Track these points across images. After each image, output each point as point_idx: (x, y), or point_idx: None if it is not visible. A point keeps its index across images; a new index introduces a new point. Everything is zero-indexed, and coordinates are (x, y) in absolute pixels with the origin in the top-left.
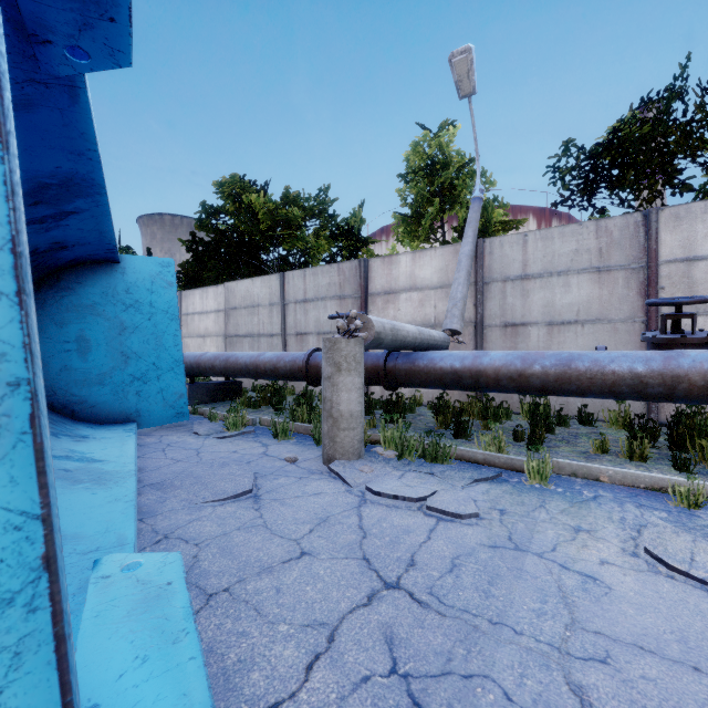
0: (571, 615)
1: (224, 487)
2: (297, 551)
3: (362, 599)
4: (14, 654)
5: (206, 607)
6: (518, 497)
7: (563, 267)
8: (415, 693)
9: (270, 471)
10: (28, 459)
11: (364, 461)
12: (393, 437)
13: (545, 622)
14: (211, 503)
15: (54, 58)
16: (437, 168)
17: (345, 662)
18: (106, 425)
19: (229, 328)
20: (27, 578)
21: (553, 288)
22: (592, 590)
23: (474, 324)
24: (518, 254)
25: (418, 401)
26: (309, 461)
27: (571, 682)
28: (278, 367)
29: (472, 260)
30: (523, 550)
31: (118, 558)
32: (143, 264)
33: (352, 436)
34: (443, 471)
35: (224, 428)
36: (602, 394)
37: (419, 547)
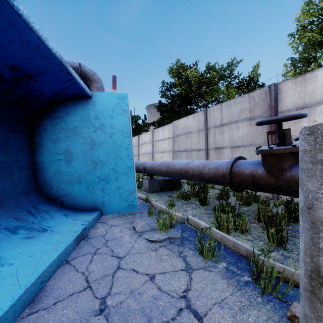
0: None
1: None
2: None
3: None
4: None
5: None
6: None
7: None
8: None
9: None
10: None
11: None
12: None
13: None
14: None
15: None
16: None
17: None
18: (80, 212)
19: (175, 146)
20: None
21: None
22: None
23: None
24: None
25: None
26: None
27: None
28: (203, 173)
29: None
30: None
31: None
32: (106, 98)
33: None
34: None
35: (156, 225)
36: None
37: None
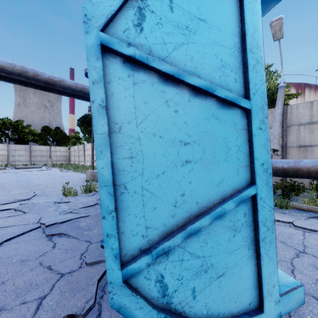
0: None
1: None
2: None
3: (294, 255)
4: (269, 243)
5: None
6: None
7: None
8: None
9: None
10: (271, 193)
11: None
12: None
13: None
14: None
15: None
16: None
17: (305, 273)
18: None
19: None
20: (271, 224)
21: None
22: None
23: (281, 146)
24: (307, 112)
25: None
26: None
27: None
28: None
29: (282, 116)
30: None
31: None
32: None
33: None
34: (289, 212)
35: None
36: None
37: (303, 240)
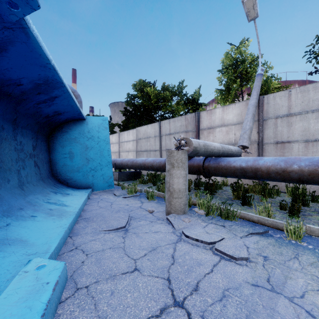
0: None
1: (113, 223)
2: (132, 267)
3: (156, 310)
4: None
5: (71, 297)
6: (278, 248)
7: (316, 107)
8: None
9: (138, 217)
10: None
11: (186, 215)
12: (203, 203)
13: None
14: (104, 231)
15: (5, 11)
16: (238, 64)
17: None
18: (80, 189)
19: (138, 147)
20: None
21: (309, 120)
22: None
23: (257, 143)
24: (285, 102)
25: (225, 183)
26: (159, 213)
27: None
28: (153, 165)
29: (256, 108)
30: (277, 292)
31: (39, 260)
32: (95, 120)
33: (180, 201)
34: (230, 225)
35: (127, 193)
36: None
37: (204, 276)
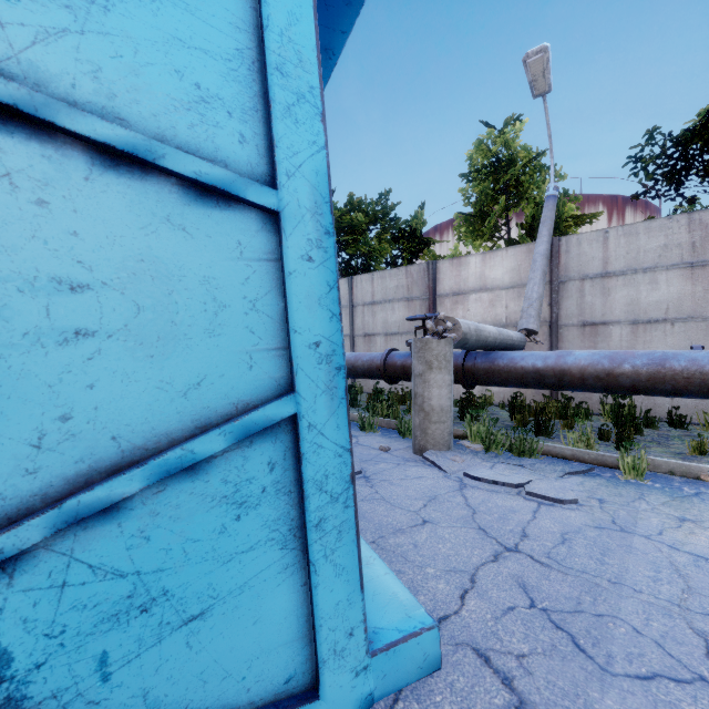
0: (686, 583)
1: None
2: (419, 519)
3: (489, 556)
4: (338, 531)
5: None
6: (614, 489)
7: (649, 263)
8: (556, 620)
9: (369, 458)
10: (344, 414)
11: (454, 452)
12: (479, 431)
13: (662, 586)
14: None
15: None
16: (502, 165)
17: (490, 596)
18: None
19: None
20: (344, 486)
21: (638, 285)
22: (704, 566)
23: (548, 324)
24: (597, 252)
25: (489, 400)
26: (400, 451)
27: (694, 627)
28: (356, 366)
29: (548, 259)
30: (629, 532)
31: None
32: None
33: (442, 429)
34: (532, 464)
35: None
36: (700, 394)
37: (528, 523)
